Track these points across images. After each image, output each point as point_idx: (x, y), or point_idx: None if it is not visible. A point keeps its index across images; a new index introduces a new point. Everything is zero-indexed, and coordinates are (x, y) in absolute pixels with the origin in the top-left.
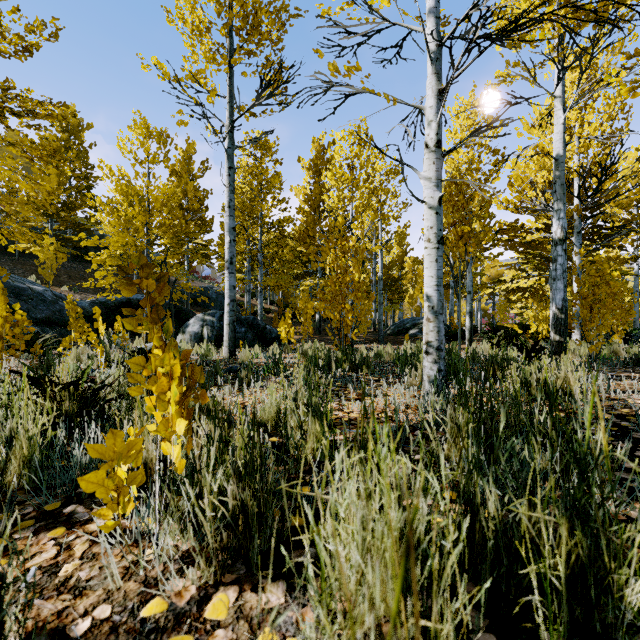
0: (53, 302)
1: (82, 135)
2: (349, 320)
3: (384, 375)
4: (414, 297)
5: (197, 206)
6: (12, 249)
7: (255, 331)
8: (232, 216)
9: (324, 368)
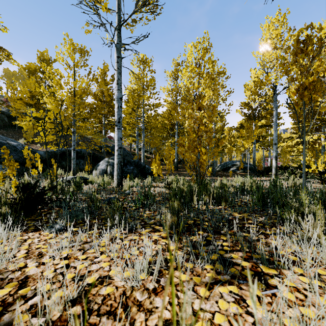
0: (21, 151)
1: (51, 65)
2: (204, 160)
3: (246, 211)
4: (231, 149)
5: (109, 99)
6: (15, 125)
7: (139, 168)
8: (119, 90)
9: (188, 203)
